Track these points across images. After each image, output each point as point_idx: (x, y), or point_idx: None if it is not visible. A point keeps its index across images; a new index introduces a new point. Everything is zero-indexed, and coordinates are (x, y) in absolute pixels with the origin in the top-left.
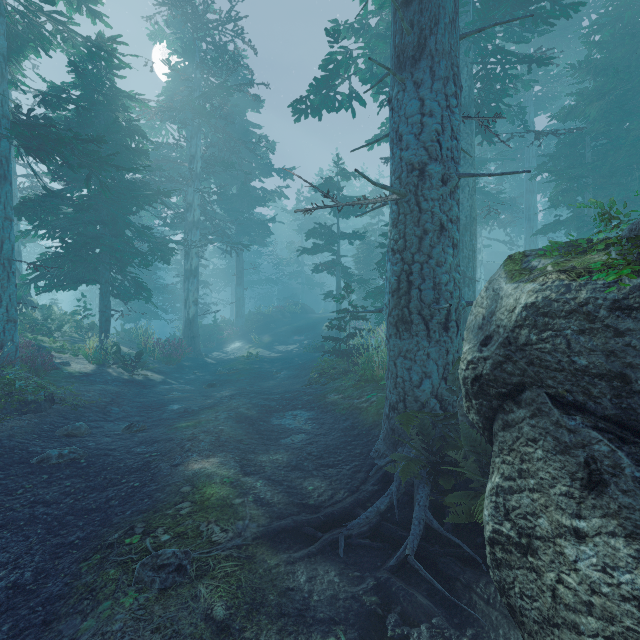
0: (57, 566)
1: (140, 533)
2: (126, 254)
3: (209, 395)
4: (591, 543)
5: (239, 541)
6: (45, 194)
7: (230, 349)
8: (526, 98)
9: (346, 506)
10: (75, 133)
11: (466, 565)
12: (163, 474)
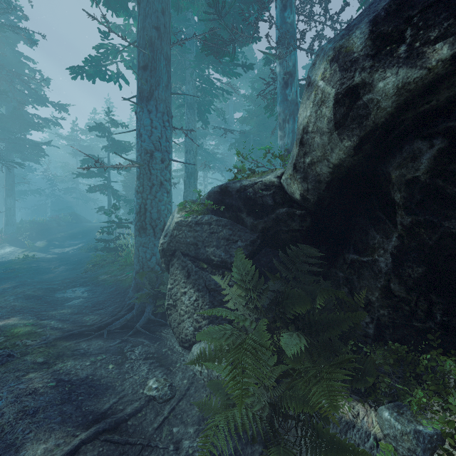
0: None
1: None
2: None
3: None
4: (187, 294)
5: (45, 341)
6: None
7: None
8: (230, 102)
9: (109, 321)
10: None
11: (162, 326)
12: None
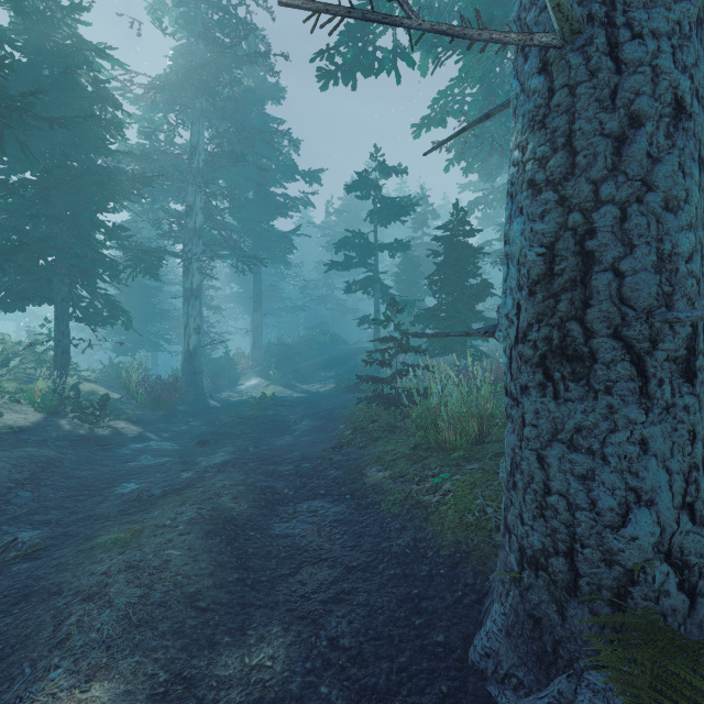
0: None
1: None
2: (85, 261)
3: (192, 462)
4: None
5: None
6: None
7: (244, 387)
8: None
9: None
10: None
11: None
12: None
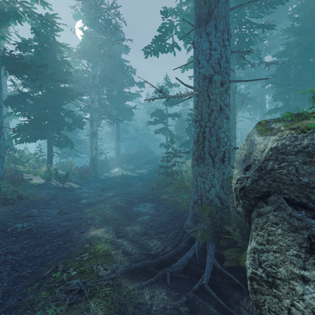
0: (15, 289)
1: (61, 270)
2: (60, 124)
3: (102, 195)
4: (312, 285)
5: (113, 275)
6: (19, 94)
7: (113, 172)
8: (260, 47)
9: (171, 255)
10: (33, 62)
11: (236, 289)
12: (75, 237)
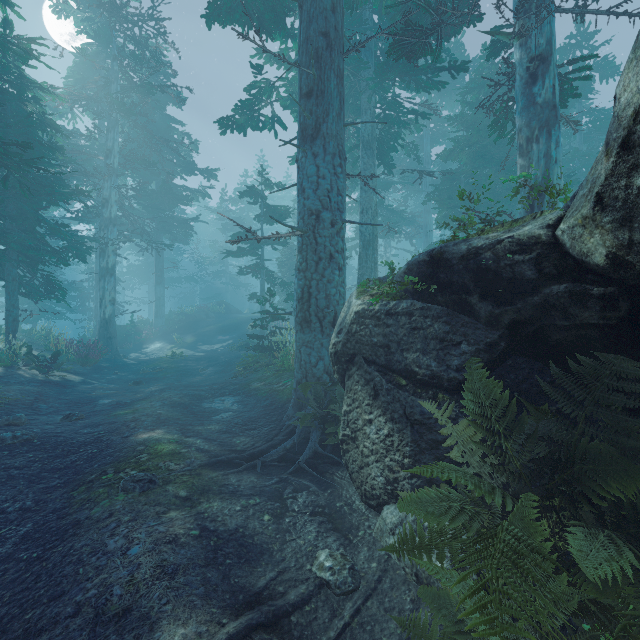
0: (51, 497)
1: (112, 473)
2: (40, 252)
3: (137, 391)
4: (374, 423)
5: (189, 468)
6: None
7: (150, 350)
8: (424, 132)
9: (263, 448)
10: None
11: (334, 465)
12: (117, 442)
